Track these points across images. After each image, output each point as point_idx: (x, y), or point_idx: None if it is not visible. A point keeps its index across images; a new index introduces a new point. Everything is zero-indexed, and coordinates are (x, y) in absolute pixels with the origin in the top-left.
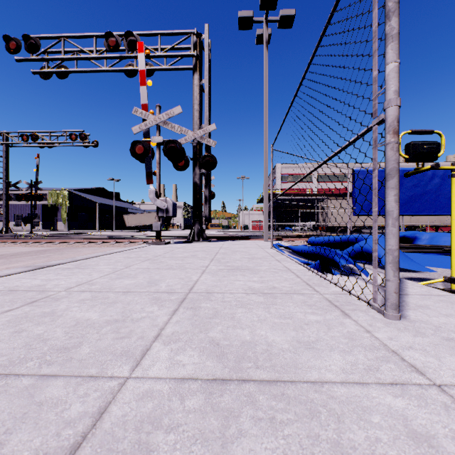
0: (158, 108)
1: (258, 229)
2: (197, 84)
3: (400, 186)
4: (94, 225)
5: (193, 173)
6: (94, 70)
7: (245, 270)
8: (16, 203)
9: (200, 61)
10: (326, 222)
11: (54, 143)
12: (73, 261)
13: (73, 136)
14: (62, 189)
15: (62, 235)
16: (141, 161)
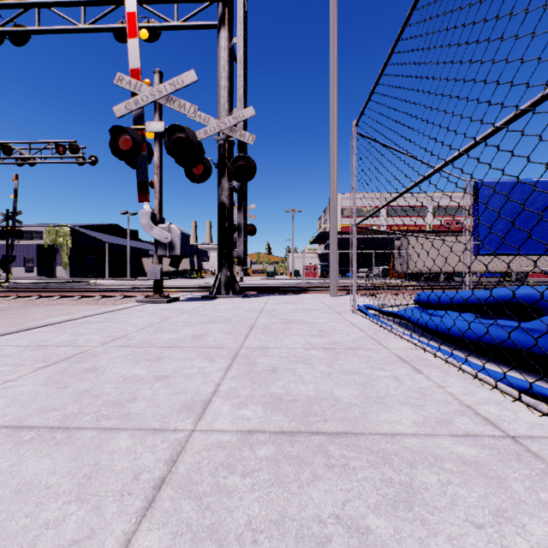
0: (158, 75)
1: (312, 277)
2: (225, 45)
3: None
4: (105, 270)
5: (219, 187)
6: (66, 28)
7: (345, 449)
8: (4, 243)
9: (230, 10)
10: (406, 266)
11: (35, 158)
12: None
13: (61, 149)
14: (62, 225)
15: (40, 285)
16: (130, 165)
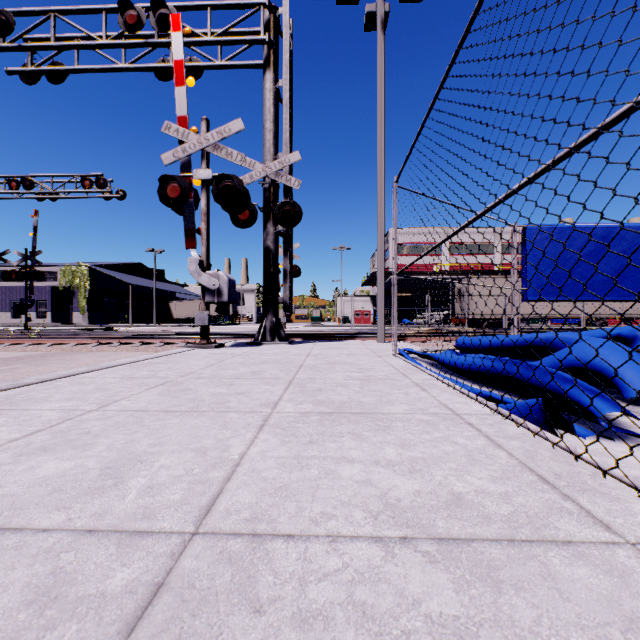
0: (205, 123)
1: (363, 323)
2: (270, 88)
3: (600, 253)
4: (128, 316)
5: (264, 232)
6: (106, 67)
7: (359, 417)
8: (13, 285)
9: (276, 51)
10: (467, 312)
11: (58, 193)
12: (8, 388)
13: (87, 183)
14: (79, 264)
15: (67, 332)
16: (177, 212)
